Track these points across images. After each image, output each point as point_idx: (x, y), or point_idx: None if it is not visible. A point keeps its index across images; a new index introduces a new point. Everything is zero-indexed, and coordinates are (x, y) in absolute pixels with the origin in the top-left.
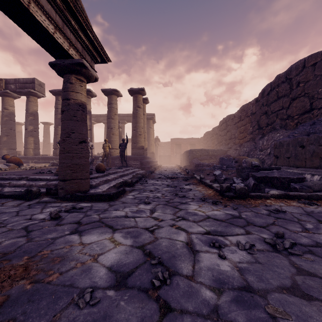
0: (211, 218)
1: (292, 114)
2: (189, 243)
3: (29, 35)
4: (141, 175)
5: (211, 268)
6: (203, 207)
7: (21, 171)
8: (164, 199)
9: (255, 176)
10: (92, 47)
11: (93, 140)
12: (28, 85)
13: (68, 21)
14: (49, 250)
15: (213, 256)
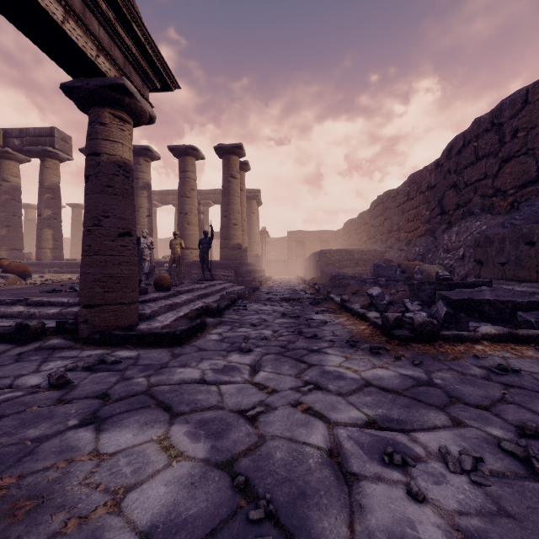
0: (373, 386)
1: (503, 188)
2: (334, 452)
3: (16, 26)
4: (236, 295)
5: (396, 536)
6: (354, 360)
7: (24, 288)
8: (278, 342)
9: (449, 299)
10: (144, 58)
11: (155, 234)
12: (43, 140)
13: (93, 3)
14: (16, 476)
15: (394, 494)
